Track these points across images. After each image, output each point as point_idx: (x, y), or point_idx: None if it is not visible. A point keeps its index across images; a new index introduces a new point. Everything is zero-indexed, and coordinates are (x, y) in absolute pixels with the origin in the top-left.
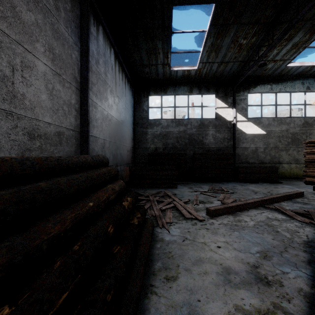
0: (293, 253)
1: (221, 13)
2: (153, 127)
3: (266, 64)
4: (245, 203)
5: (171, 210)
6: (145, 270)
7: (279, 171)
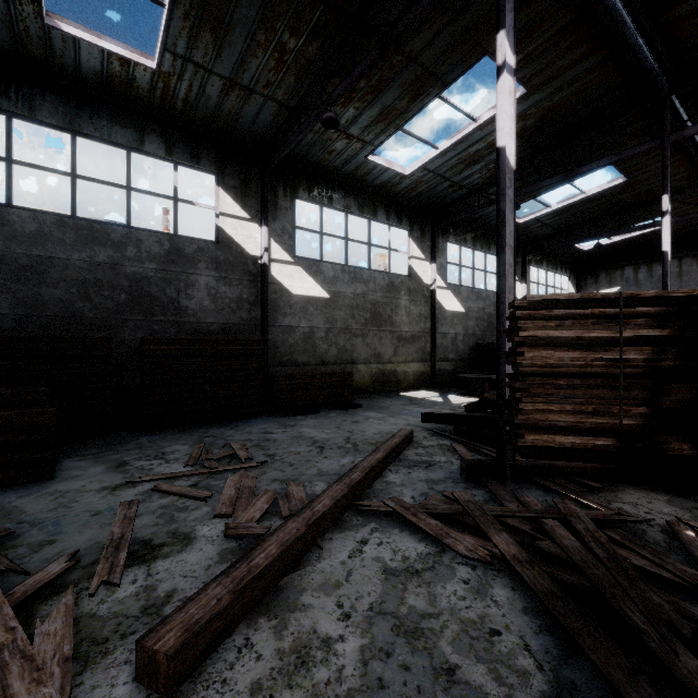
0: None
1: None
2: None
3: (338, 124)
4: (311, 524)
5: None
6: None
7: (353, 378)
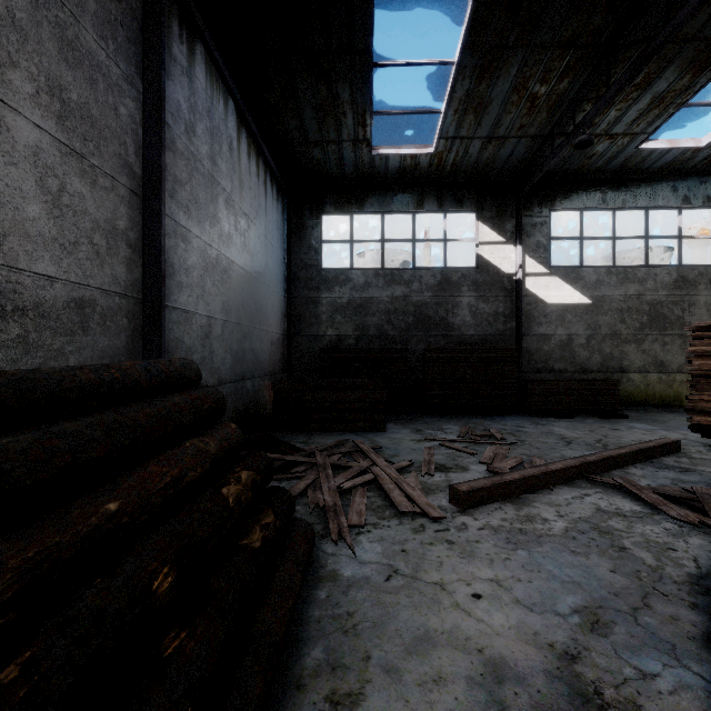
0: (664, 612)
1: (487, 19)
2: (333, 287)
3: (592, 142)
4: (544, 472)
5: (364, 492)
6: (278, 675)
7: (622, 388)
